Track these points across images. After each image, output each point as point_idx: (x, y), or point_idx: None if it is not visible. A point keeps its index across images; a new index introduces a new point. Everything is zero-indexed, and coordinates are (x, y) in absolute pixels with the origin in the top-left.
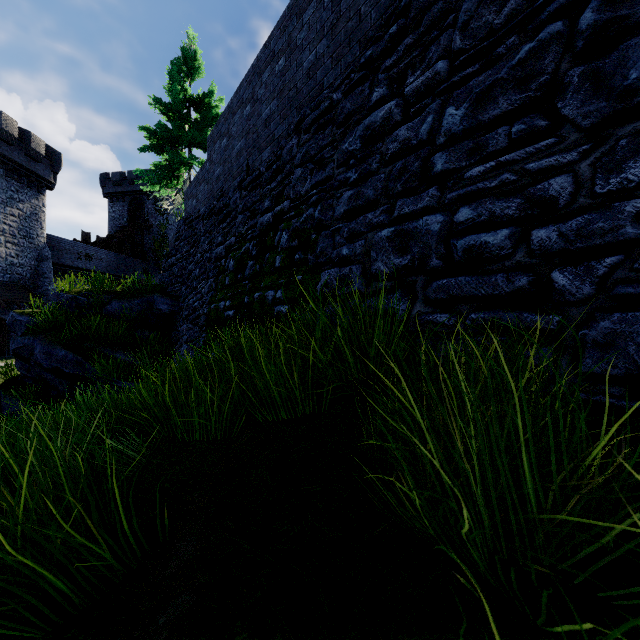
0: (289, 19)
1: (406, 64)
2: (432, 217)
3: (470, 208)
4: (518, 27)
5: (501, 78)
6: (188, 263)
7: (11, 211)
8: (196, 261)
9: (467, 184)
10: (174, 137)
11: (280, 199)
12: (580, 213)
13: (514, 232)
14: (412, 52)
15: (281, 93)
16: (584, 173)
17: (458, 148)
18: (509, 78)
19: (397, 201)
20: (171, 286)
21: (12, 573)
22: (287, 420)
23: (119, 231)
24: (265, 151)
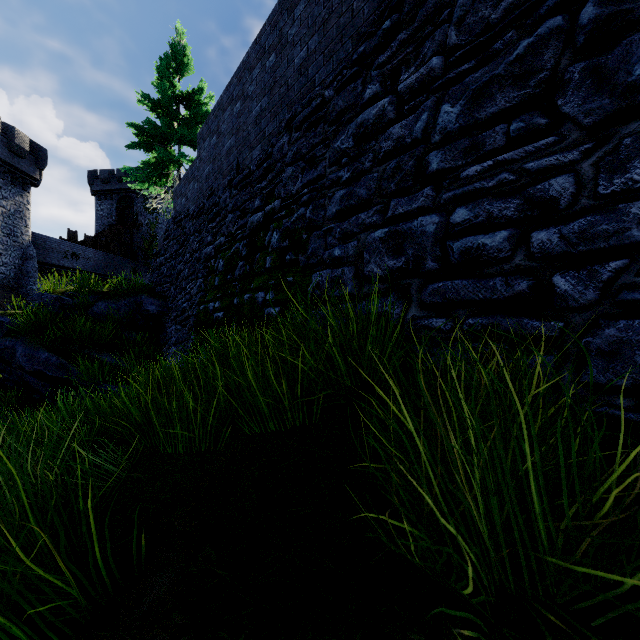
0: (280, 14)
1: (400, 60)
2: (427, 218)
3: (467, 209)
4: (516, 22)
5: (498, 74)
6: (177, 263)
7: None
8: (185, 261)
9: (463, 184)
10: (163, 134)
11: (271, 198)
12: (582, 215)
13: (513, 234)
14: (406, 48)
15: (272, 90)
16: (586, 173)
17: (454, 147)
18: (507, 74)
19: (391, 201)
20: (160, 286)
21: None
22: (276, 431)
23: (107, 230)
24: (255, 149)
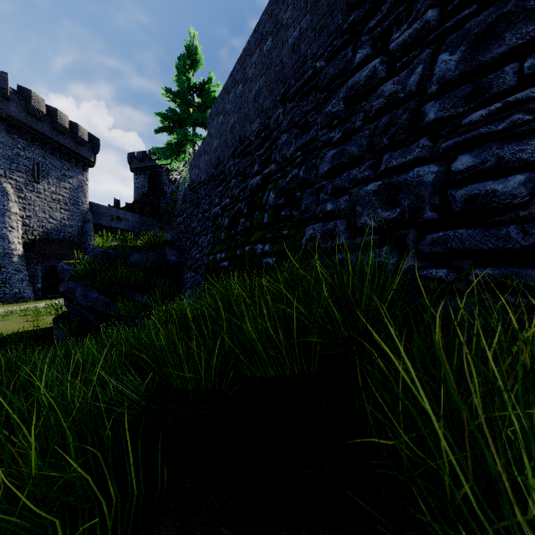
0: (276, 3)
1: (391, 21)
2: (424, 168)
3: (471, 155)
4: None
5: (507, 12)
6: (192, 222)
7: (64, 185)
8: (198, 220)
9: (466, 130)
10: (182, 119)
11: (268, 163)
12: None
13: (530, 178)
14: (397, 8)
15: (268, 70)
16: None
17: (453, 94)
18: (518, 10)
19: (383, 155)
20: (179, 241)
21: (2, 534)
22: (275, 375)
23: (142, 198)
24: (255, 122)
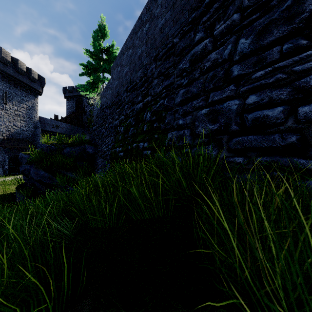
0: (151, 3)
1: (215, 18)
2: (232, 101)
3: (256, 95)
4: None
5: (275, 18)
6: (102, 129)
7: (22, 106)
8: (105, 128)
9: (253, 82)
10: (96, 68)
11: (146, 96)
12: None
13: (286, 109)
14: (218, 11)
15: (147, 41)
16: None
17: (247, 61)
18: (280, 18)
19: (210, 93)
20: (94, 140)
21: None
22: (149, 218)
23: (71, 114)
24: (139, 72)
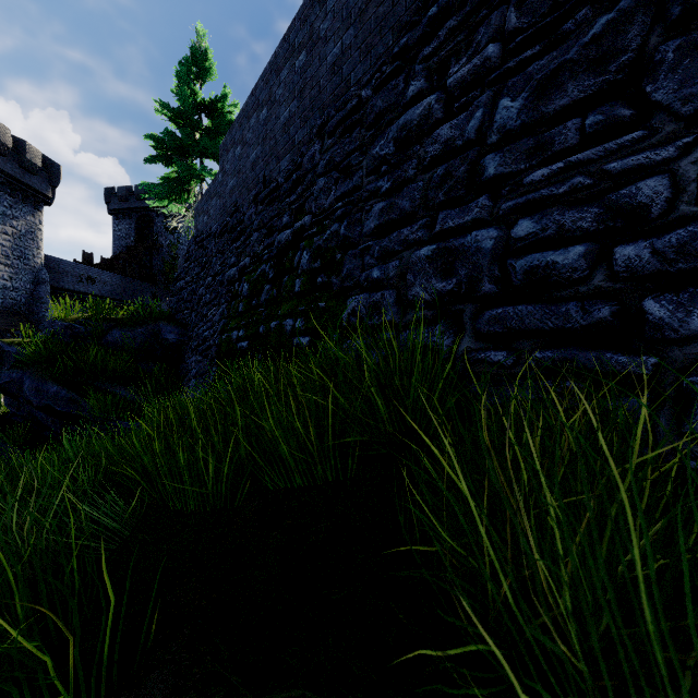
0: (311, 7)
1: (449, 51)
2: (483, 232)
3: (532, 220)
4: None
5: (570, 60)
6: (198, 287)
7: (4, 229)
8: (207, 285)
9: (527, 191)
10: (184, 146)
11: (300, 214)
12: (680, 224)
13: (590, 249)
14: (456, 36)
15: (302, 92)
16: (685, 173)
17: (515, 147)
18: (580, 59)
19: (439, 213)
20: (180, 313)
21: None
22: (304, 486)
23: (125, 251)
24: (284, 159)
